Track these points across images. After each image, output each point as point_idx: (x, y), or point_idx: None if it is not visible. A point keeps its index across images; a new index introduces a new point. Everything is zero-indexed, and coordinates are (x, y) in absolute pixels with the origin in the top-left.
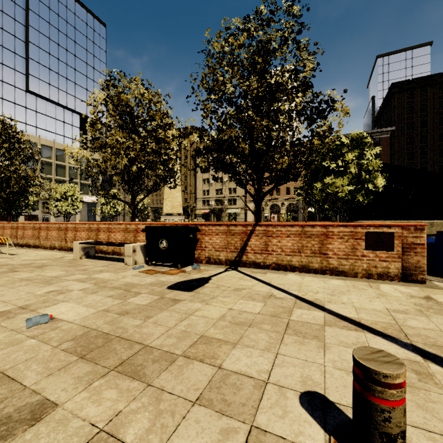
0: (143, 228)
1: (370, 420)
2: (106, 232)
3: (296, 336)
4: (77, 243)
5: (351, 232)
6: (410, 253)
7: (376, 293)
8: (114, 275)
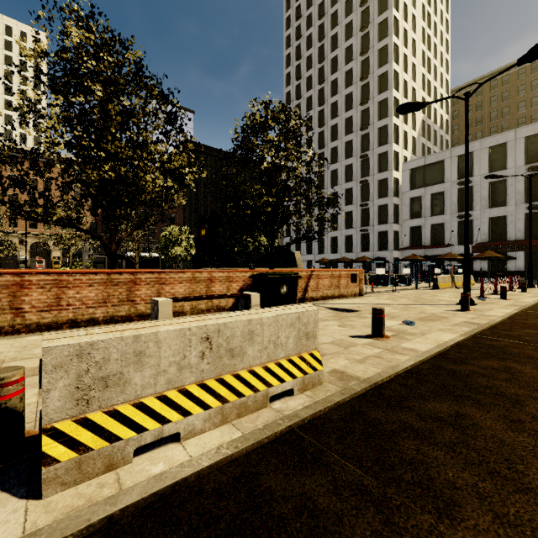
0: (220, 277)
1: (468, 302)
2: (153, 285)
3: (416, 308)
4: (169, 301)
5: (347, 274)
6: (361, 283)
7: (373, 299)
8: None
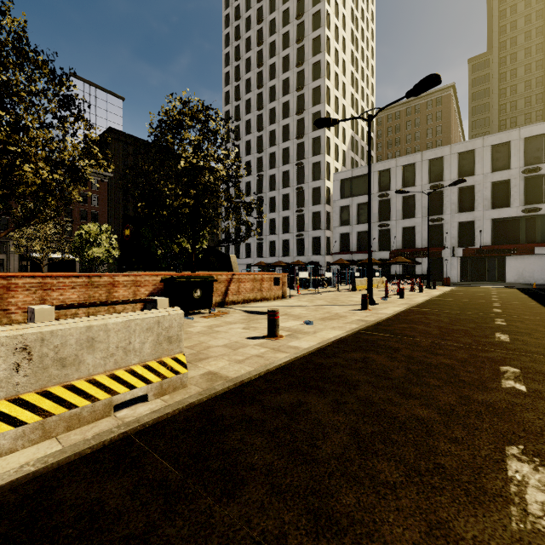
0: (125, 281)
1: (367, 302)
2: (35, 291)
3: (326, 309)
4: (49, 309)
5: (270, 277)
6: (284, 286)
7: (293, 302)
8: (209, 322)
